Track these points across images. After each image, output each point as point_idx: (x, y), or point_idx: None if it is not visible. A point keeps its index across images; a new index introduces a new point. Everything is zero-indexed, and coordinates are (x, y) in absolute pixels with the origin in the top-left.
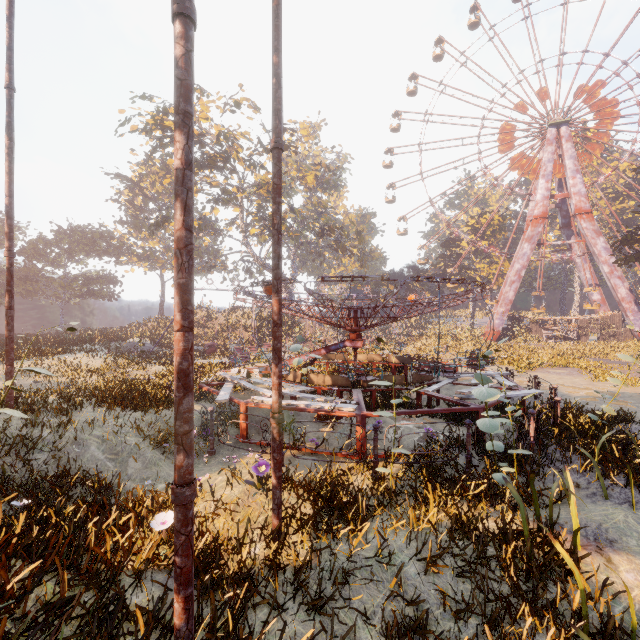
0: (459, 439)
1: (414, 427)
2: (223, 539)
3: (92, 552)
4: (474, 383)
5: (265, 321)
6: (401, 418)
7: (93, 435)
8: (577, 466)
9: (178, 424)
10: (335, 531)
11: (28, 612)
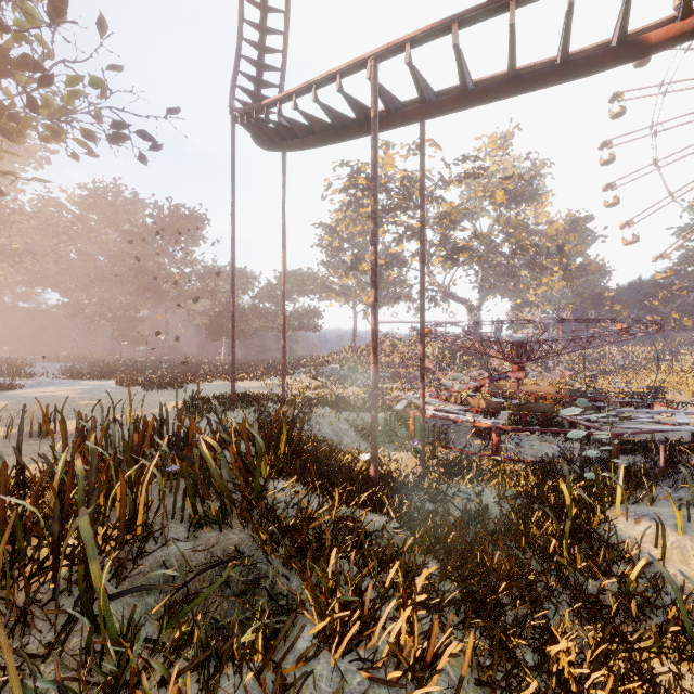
0: (572, 450)
1: (554, 447)
2: (393, 471)
3: None
4: (637, 417)
5: (448, 350)
6: (546, 440)
7: (325, 421)
8: (688, 485)
9: (372, 399)
10: (454, 480)
11: (324, 462)
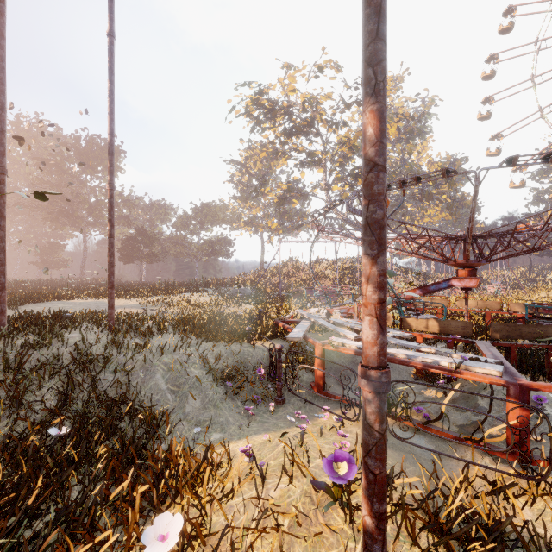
0: None
1: None
2: None
3: (73, 547)
4: None
5: (346, 271)
6: None
7: (162, 361)
8: None
9: None
10: None
11: None
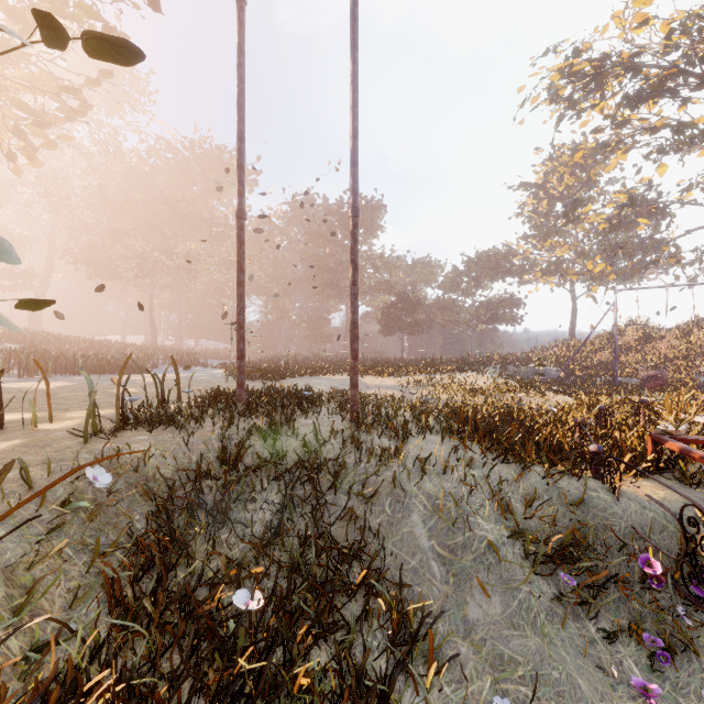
0: None
1: None
2: None
3: None
4: None
5: None
6: None
7: (422, 488)
8: None
9: None
10: None
11: None
